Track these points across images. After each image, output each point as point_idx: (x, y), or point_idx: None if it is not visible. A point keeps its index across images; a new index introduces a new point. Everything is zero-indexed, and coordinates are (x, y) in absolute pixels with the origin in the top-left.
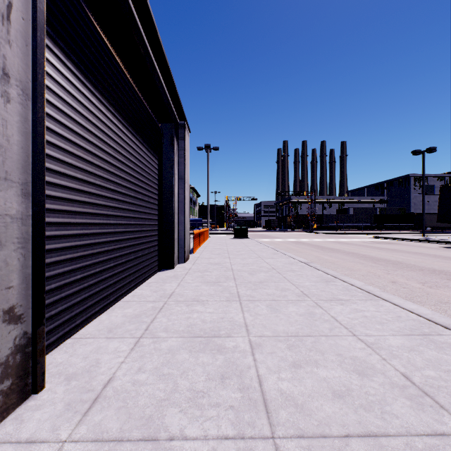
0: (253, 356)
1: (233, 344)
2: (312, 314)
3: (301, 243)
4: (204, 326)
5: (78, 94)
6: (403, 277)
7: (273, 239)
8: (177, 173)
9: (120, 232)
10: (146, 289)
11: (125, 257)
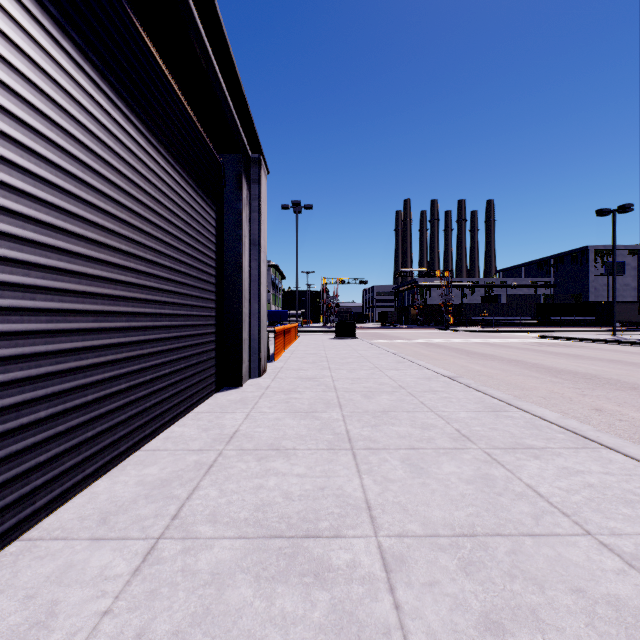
0: (392, 593)
1: (347, 557)
2: (489, 480)
3: (434, 345)
4: (288, 509)
5: (41, 56)
6: (610, 402)
7: (393, 340)
8: (248, 236)
9: (140, 327)
10: (191, 426)
11: (151, 371)
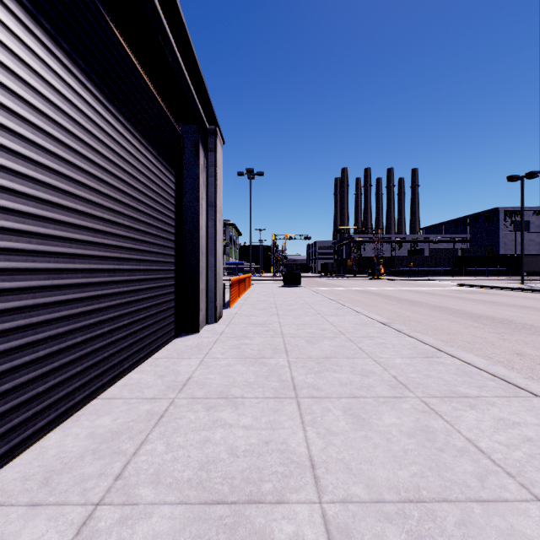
0: None
1: (290, 529)
2: (429, 433)
3: (368, 293)
4: (232, 467)
5: None
6: (529, 346)
7: (333, 288)
8: (206, 198)
9: (98, 283)
10: (149, 372)
11: (109, 323)
